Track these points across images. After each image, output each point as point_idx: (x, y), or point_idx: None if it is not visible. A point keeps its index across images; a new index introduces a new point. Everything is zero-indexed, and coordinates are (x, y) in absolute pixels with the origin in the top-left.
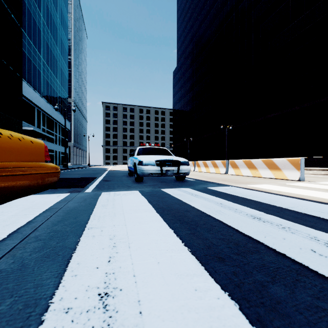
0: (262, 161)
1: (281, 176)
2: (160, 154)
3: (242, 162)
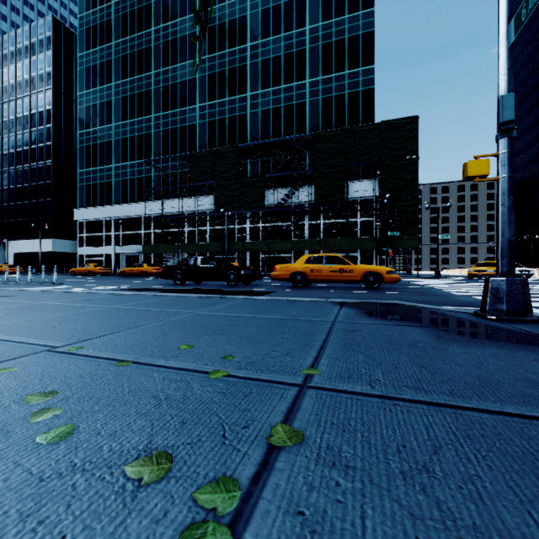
0: None
1: None
2: (516, 266)
3: None
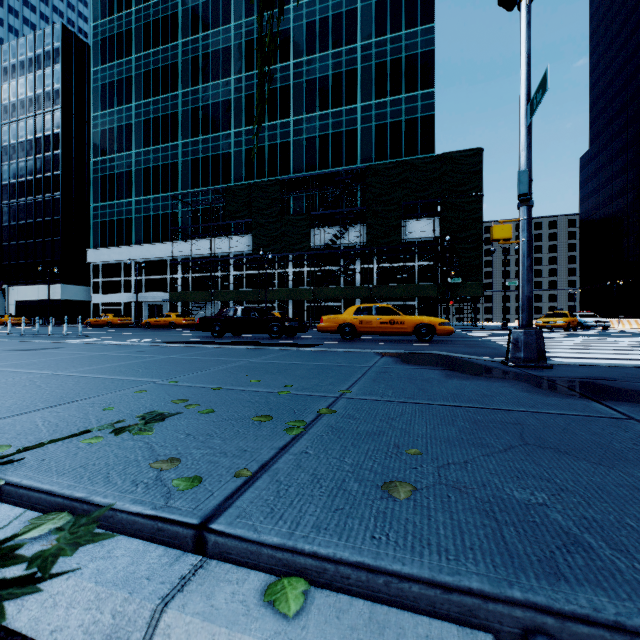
0: None
1: None
2: (592, 317)
3: None
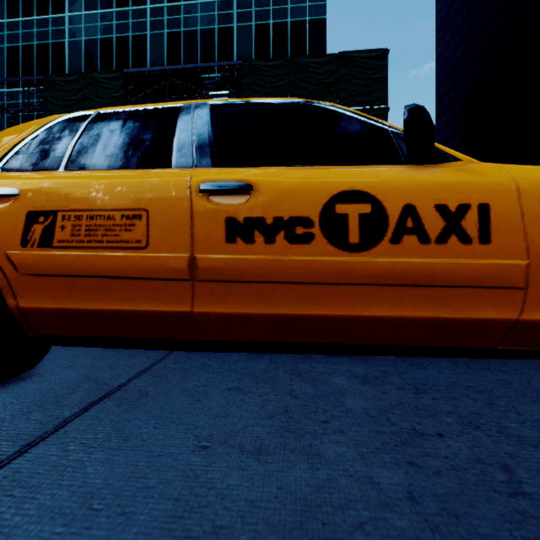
0: None
1: None
2: None
3: None
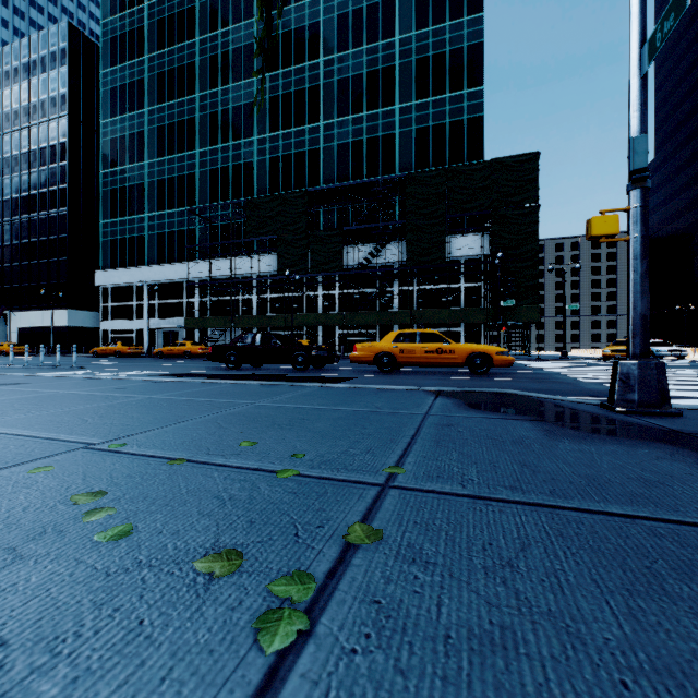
0: None
1: None
2: (665, 346)
3: None
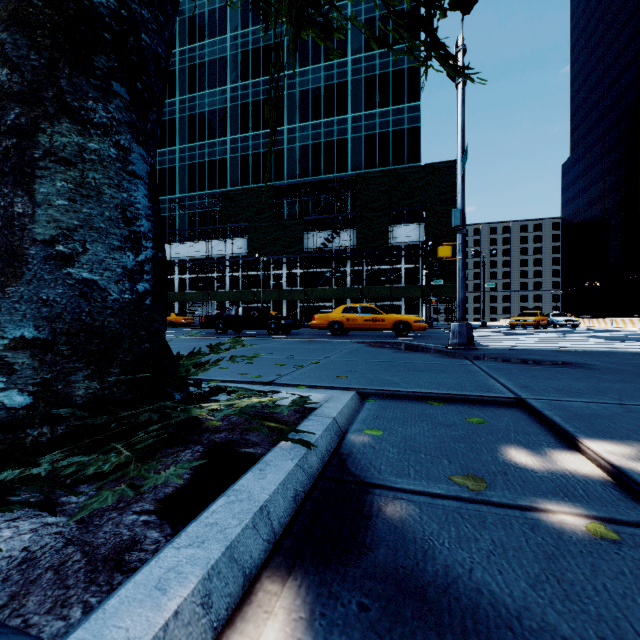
0: (628, 320)
1: (634, 326)
2: (563, 316)
3: (620, 320)
